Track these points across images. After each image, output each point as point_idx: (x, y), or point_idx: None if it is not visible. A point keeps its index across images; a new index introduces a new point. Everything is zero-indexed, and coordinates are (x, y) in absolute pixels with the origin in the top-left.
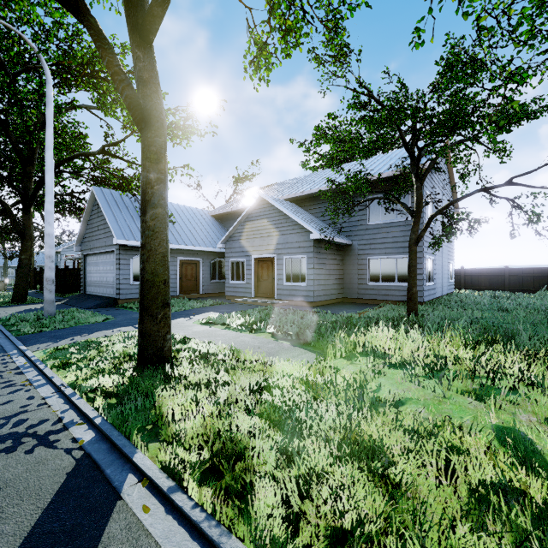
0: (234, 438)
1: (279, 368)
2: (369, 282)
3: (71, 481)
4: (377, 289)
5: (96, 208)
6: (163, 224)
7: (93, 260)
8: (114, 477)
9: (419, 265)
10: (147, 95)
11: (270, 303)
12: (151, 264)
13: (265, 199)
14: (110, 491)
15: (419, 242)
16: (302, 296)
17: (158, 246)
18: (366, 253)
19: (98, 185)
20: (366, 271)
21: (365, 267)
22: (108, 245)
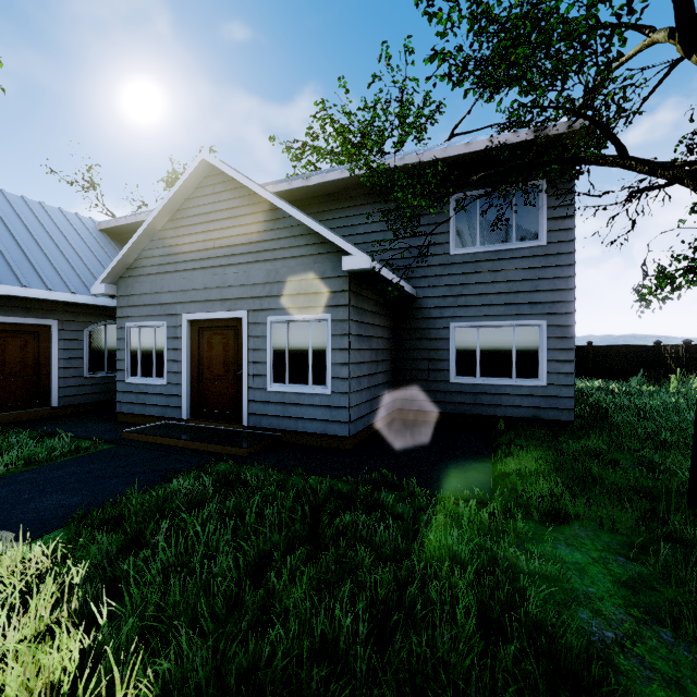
0: None
1: None
2: (453, 376)
3: None
4: (471, 393)
5: None
6: None
7: None
8: None
9: (565, 341)
10: None
11: (228, 446)
12: None
13: (218, 166)
14: None
15: (567, 293)
16: (318, 421)
17: None
18: (446, 316)
19: None
20: (448, 352)
21: (444, 345)
22: None
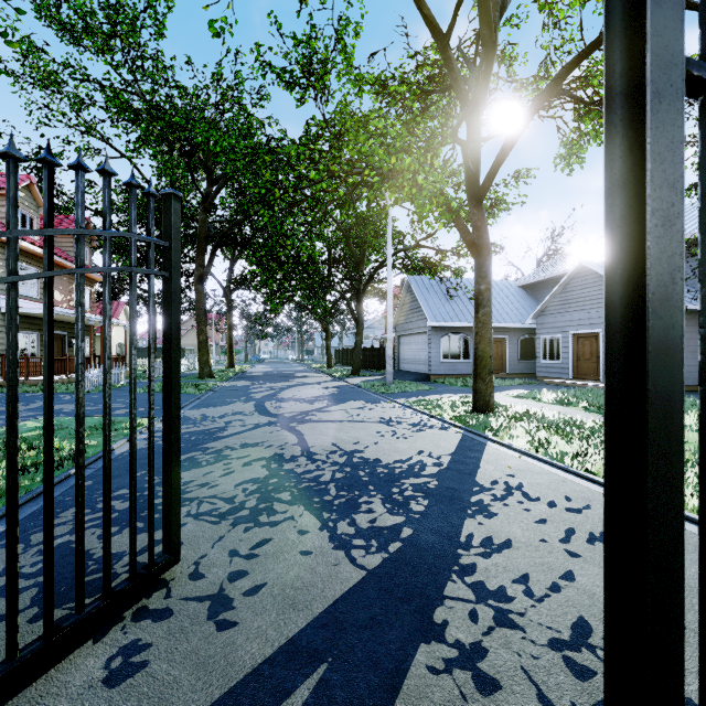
0: (540, 437)
1: (580, 422)
2: None
3: (464, 438)
4: None
5: (409, 294)
6: (489, 318)
7: (406, 340)
8: (481, 441)
9: None
10: (479, 236)
11: (591, 385)
12: (482, 345)
13: (587, 266)
14: (482, 443)
15: None
16: None
17: (486, 333)
18: None
19: (408, 272)
20: None
21: None
22: (421, 327)
